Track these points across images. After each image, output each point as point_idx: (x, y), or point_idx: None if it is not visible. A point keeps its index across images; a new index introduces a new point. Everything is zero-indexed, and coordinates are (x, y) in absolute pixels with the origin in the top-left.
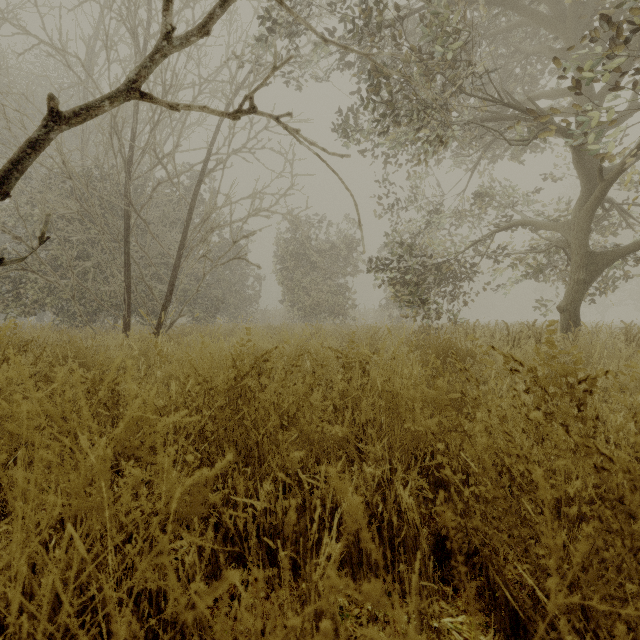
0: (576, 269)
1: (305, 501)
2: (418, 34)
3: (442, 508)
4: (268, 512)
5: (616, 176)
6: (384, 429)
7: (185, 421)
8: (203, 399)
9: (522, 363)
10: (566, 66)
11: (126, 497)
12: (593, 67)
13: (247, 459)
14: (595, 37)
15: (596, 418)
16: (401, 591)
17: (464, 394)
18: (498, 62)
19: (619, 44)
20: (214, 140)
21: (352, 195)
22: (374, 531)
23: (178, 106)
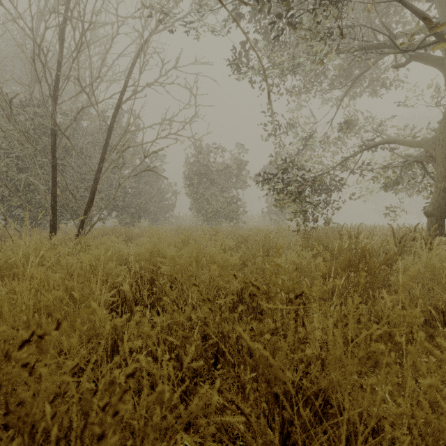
0: (442, 179)
1: None
2: None
3: None
4: None
5: None
6: None
7: None
8: None
9: None
10: None
11: None
12: None
13: None
14: None
15: None
16: None
17: None
18: None
19: None
20: (130, 73)
21: (259, 58)
22: None
23: None
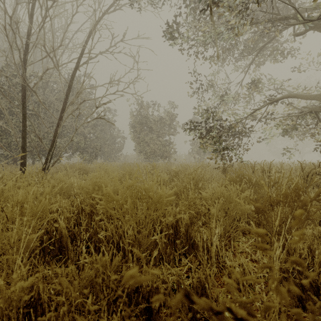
0: None
1: None
2: None
3: None
4: None
5: None
6: None
7: None
8: None
9: None
10: None
11: None
12: None
13: None
14: None
15: None
16: None
17: None
18: None
19: None
20: (86, 43)
21: None
22: None
23: None
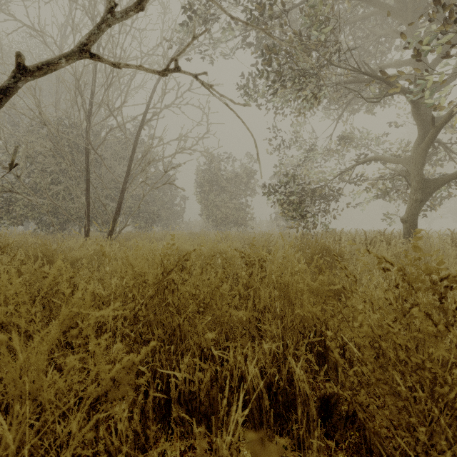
0: (414, 191)
1: (217, 370)
2: (299, 22)
3: (330, 384)
4: (187, 381)
5: (444, 123)
6: (278, 313)
7: (121, 309)
8: (138, 289)
9: (393, 263)
10: (410, 40)
11: (60, 383)
12: (430, 41)
13: (171, 337)
14: (432, 18)
15: (455, 309)
16: (293, 445)
17: (344, 288)
18: (356, 42)
19: (450, 23)
20: (151, 98)
21: (252, 135)
22: (271, 396)
23: (120, 65)
